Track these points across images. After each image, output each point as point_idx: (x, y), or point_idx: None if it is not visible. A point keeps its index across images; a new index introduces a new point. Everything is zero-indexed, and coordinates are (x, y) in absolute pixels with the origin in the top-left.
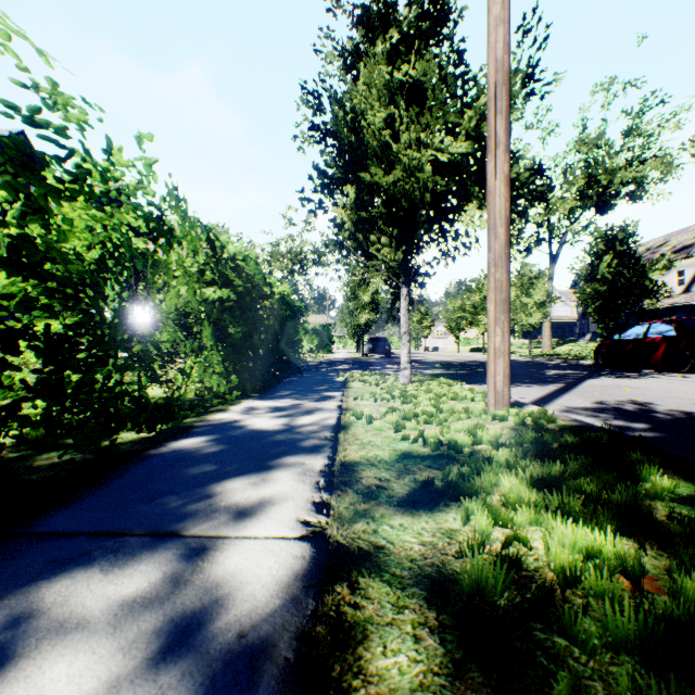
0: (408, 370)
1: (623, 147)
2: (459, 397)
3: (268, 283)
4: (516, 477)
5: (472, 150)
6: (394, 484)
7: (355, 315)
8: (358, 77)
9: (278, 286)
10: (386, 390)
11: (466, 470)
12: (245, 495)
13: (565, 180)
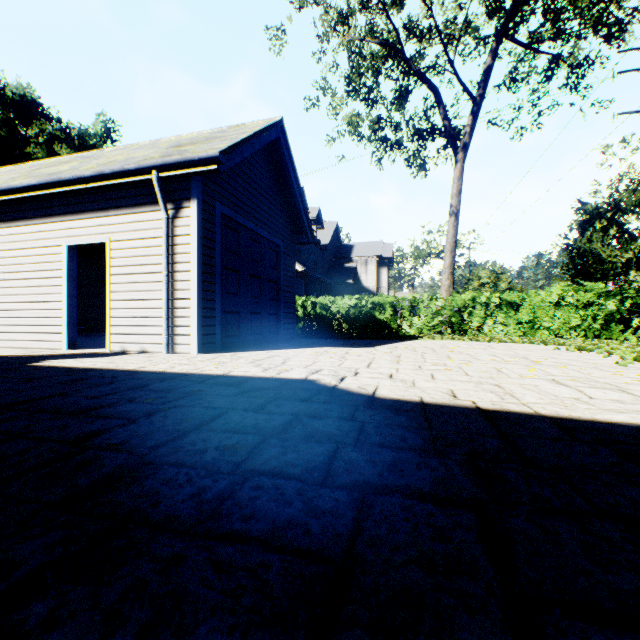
0: None
1: None
2: None
3: None
4: None
5: (632, 255)
6: None
7: None
8: (586, 231)
9: None
10: None
11: None
12: None
13: None
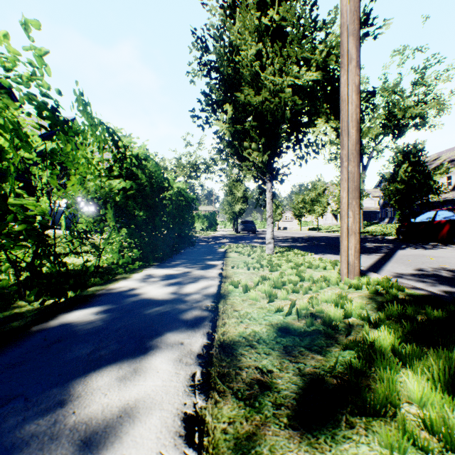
0: (272, 244)
1: (412, 92)
2: (314, 266)
3: (166, 179)
4: (409, 368)
5: (321, 77)
6: (278, 381)
7: (232, 205)
8: (235, 24)
9: (176, 182)
10: (256, 260)
11: (357, 363)
12: (105, 402)
13: (372, 115)
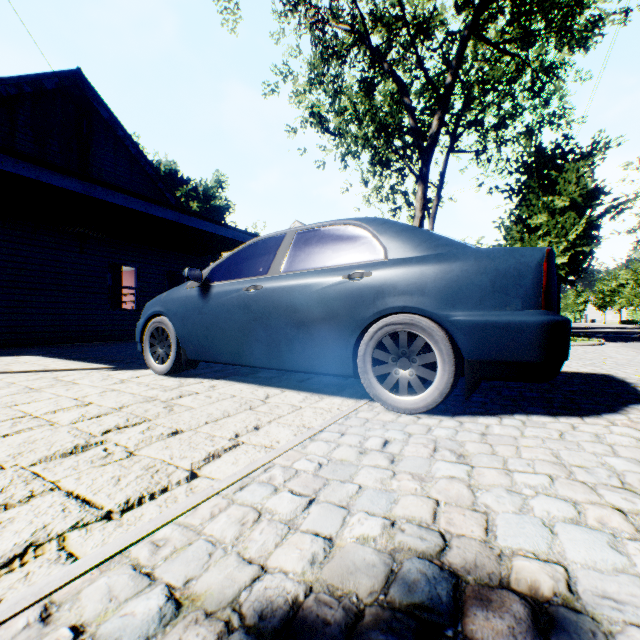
0: None
1: None
2: None
3: None
4: None
5: None
6: None
7: None
8: None
9: None
10: None
11: None
12: None
13: None
